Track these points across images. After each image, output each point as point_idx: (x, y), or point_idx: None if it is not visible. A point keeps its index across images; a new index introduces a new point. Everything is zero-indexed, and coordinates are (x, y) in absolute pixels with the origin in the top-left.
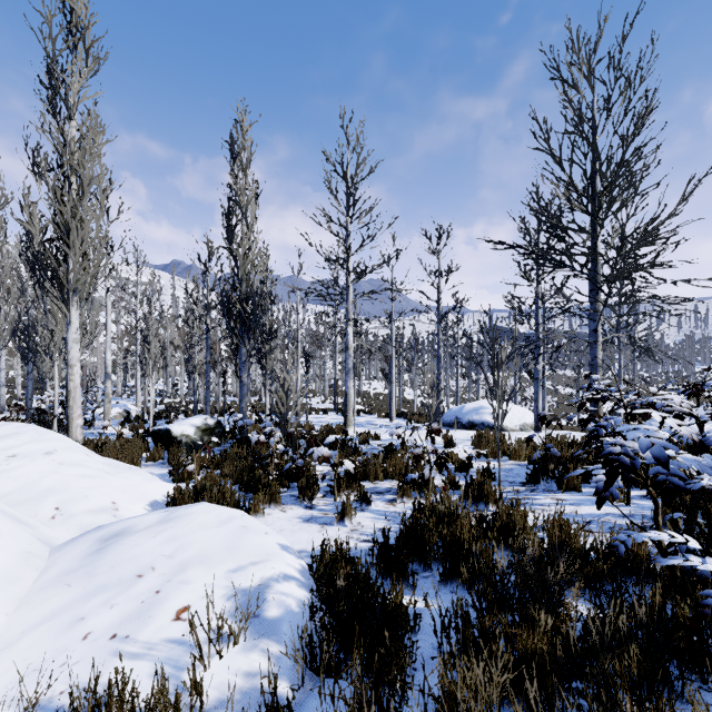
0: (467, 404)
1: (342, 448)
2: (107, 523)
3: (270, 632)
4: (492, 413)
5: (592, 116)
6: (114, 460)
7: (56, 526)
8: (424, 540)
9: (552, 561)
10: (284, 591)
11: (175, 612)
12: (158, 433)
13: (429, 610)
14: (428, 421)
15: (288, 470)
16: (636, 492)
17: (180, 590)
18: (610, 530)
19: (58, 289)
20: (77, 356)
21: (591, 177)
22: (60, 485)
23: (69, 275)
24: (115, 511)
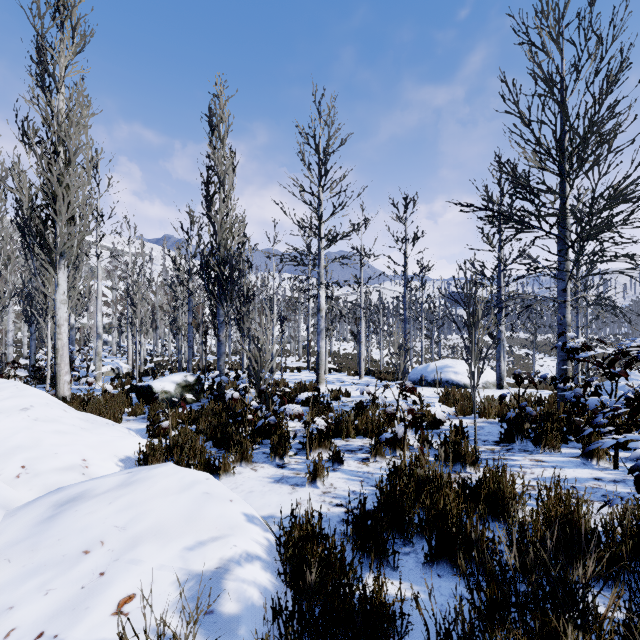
0: (432, 363)
1: (314, 405)
2: (74, 482)
3: (225, 636)
4: (467, 371)
5: (561, 78)
6: (94, 415)
7: (19, 486)
8: (404, 510)
9: (574, 555)
10: (245, 577)
11: (116, 603)
12: (141, 389)
13: (421, 614)
14: (395, 378)
15: (261, 426)
16: (619, 453)
17: (128, 572)
18: (604, 498)
19: (46, 253)
20: (64, 316)
21: (560, 138)
22: (31, 442)
23: (57, 240)
24: (84, 468)
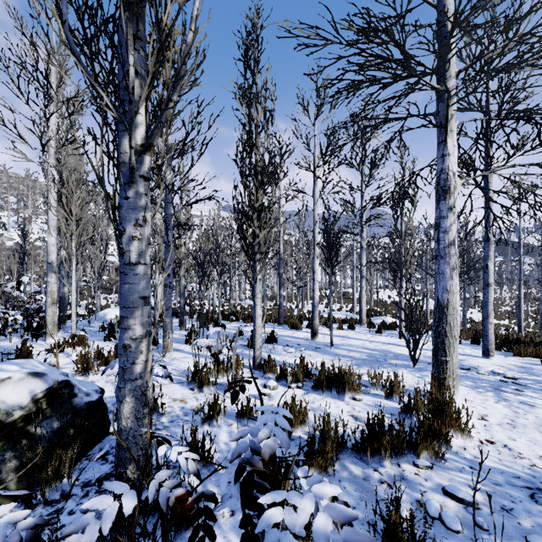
0: None
1: None
2: None
3: None
4: None
5: None
6: None
7: None
8: None
9: None
10: None
11: None
12: None
13: None
14: None
15: None
16: None
17: None
18: None
19: None
20: None
21: None
22: None
23: None
24: None
